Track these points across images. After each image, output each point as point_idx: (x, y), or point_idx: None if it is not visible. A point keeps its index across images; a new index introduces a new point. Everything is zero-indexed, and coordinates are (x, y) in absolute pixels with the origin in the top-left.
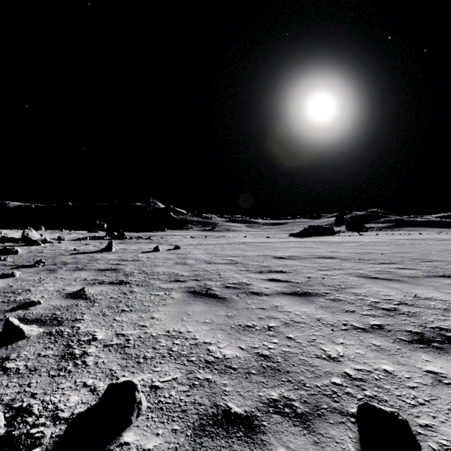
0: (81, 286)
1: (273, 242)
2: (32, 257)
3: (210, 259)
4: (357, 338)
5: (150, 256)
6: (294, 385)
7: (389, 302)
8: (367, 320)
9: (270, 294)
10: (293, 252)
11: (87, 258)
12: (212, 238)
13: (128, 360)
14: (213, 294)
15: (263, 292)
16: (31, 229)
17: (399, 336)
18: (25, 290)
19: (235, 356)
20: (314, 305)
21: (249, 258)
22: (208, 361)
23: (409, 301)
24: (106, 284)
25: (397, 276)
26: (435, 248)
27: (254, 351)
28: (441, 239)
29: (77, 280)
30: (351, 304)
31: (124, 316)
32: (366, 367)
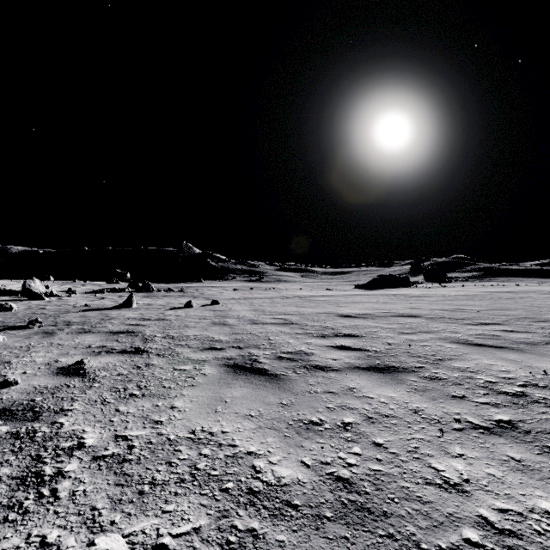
0: (81, 356)
1: (335, 295)
2: (28, 315)
3: (256, 318)
4: (482, 446)
5: (180, 314)
6: (400, 545)
7: (511, 382)
8: (488, 412)
9: (340, 370)
10: (363, 309)
11: (98, 317)
12: (259, 290)
13: (125, 488)
14: (260, 368)
15: (330, 366)
16: (34, 279)
17: (546, 442)
18: (3, 362)
19: (295, 480)
20: (405, 387)
21: (306, 317)
22: (253, 490)
23: (540, 381)
24: (116, 353)
25: (508, 342)
26: (543, 303)
27: (326, 471)
28: (546, 292)
29: (78, 348)
30: (458, 386)
31: (132, 405)
32: (514, 505)
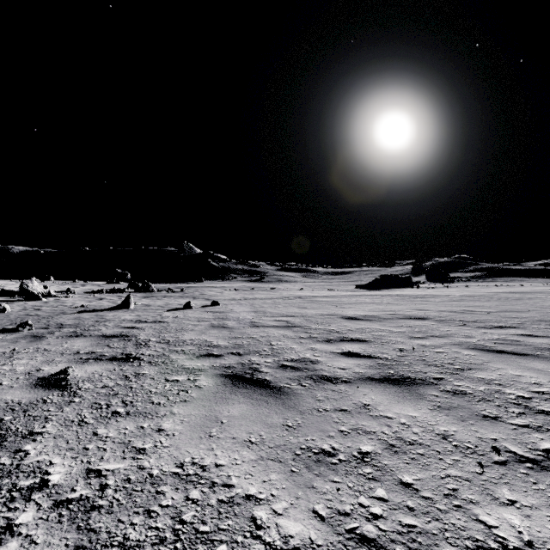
0: (66, 364)
1: (337, 295)
2: (21, 317)
3: (257, 320)
4: (536, 487)
5: (178, 316)
6: None
7: (547, 398)
8: (531, 438)
9: (350, 381)
10: (367, 310)
11: (93, 319)
12: (260, 291)
13: None
14: (261, 379)
15: (339, 377)
16: (31, 279)
17: None
18: None
19: (307, 541)
20: (426, 403)
21: (310, 319)
22: None
23: None
24: (105, 360)
25: (530, 349)
26: None
27: (346, 527)
28: None
29: (65, 354)
30: (487, 402)
31: (113, 427)
32: None
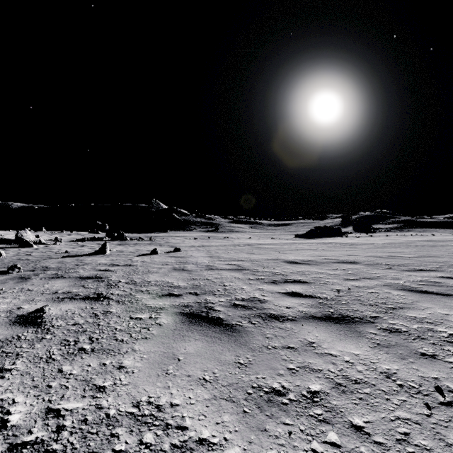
0: (44, 303)
1: (279, 243)
2: (13, 261)
3: (213, 264)
4: None
5: (145, 260)
6: None
7: None
8: None
9: (295, 319)
10: (306, 255)
11: (74, 263)
12: (215, 239)
13: None
14: (216, 317)
15: (285, 315)
16: (25, 230)
17: None
18: None
19: None
20: (366, 341)
21: (257, 263)
22: None
23: None
24: (79, 299)
25: (452, 289)
26: None
27: None
28: None
29: (45, 294)
30: (422, 340)
31: (77, 363)
32: None
